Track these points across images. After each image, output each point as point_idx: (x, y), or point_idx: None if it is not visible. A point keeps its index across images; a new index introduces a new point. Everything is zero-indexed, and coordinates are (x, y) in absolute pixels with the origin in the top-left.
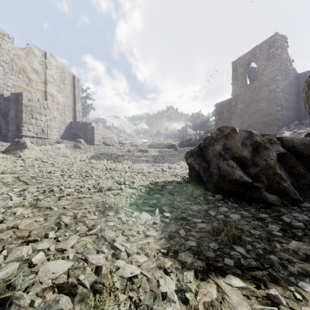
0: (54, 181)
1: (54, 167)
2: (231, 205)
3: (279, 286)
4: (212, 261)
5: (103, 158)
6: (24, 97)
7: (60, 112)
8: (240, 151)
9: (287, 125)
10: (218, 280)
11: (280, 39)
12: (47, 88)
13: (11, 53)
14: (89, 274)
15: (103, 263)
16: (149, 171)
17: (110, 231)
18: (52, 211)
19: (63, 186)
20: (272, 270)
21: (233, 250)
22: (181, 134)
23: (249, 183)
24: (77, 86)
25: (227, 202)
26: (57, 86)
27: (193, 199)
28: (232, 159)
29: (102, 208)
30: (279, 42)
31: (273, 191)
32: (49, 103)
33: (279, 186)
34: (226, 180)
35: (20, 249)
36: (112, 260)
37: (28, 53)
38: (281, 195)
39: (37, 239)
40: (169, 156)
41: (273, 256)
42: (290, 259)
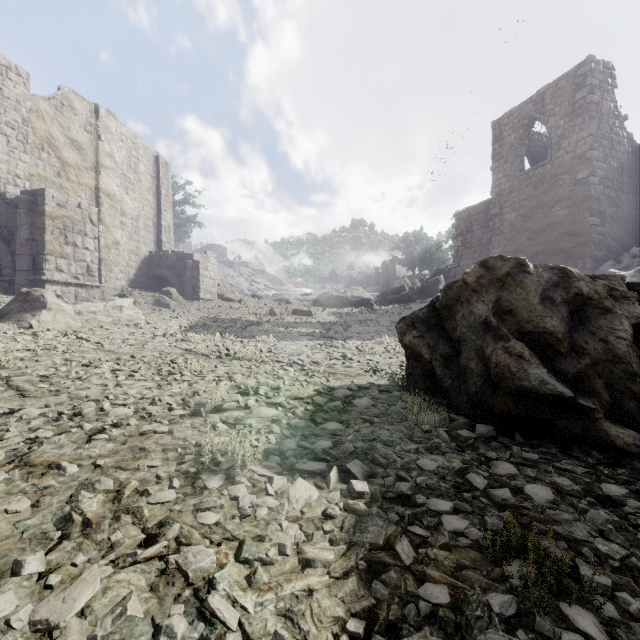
0: (93, 388)
1: (103, 351)
2: (520, 454)
3: None
4: None
5: (215, 329)
6: (48, 199)
7: (128, 232)
8: (537, 319)
9: (615, 257)
10: None
11: (598, 70)
12: (100, 181)
13: (24, 106)
14: None
15: None
16: (315, 361)
17: (204, 546)
18: (61, 476)
19: (109, 400)
20: None
21: (562, 620)
22: (383, 278)
23: (566, 399)
24: (165, 178)
25: (508, 444)
26: (122, 178)
27: (421, 436)
28: (517, 337)
29: (195, 465)
30: (596, 77)
31: (625, 418)
32: (105, 212)
33: (639, 407)
34: (503, 389)
35: None
36: None
37: (60, 107)
38: None
39: None
40: (357, 323)
41: None
42: None
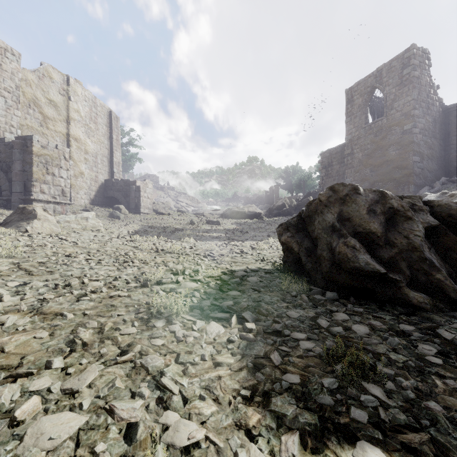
0: (75, 270)
1: (77, 247)
2: (352, 309)
3: None
4: (329, 413)
5: (153, 234)
6: (35, 142)
7: (89, 165)
8: (365, 223)
9: (430, 184)
10: (343, 453)
11: (418, 54)
12: (70, 129)
13: (17, 76)
14: (114, 441)
15: (141, 417)
16: (222, 254)
17: (156, 355)
18: (64, 320)
19: (87, 277)
20: (436, 430)
21: (363, 390)
22: (270, 198)
23: (381, 274)
24: (115, 127)
25: (345, 304)
26: (85, 127)
27: (290, 299)
28: (352, 236)
29: (146, 314)
30: (417, 59)
31: (420, 287)
32: (74, 151)
33: (428, 279)
34: (343, 269)
35: None
36: (156, 412)
37: (42, 77)
38: (432, 294)
39: (31, 372)
40: (251, 230)
41: (434, 403)
42: None
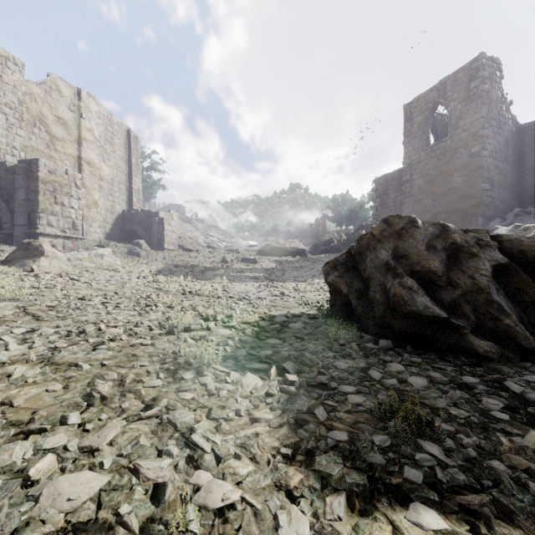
0: (89, 315)
1: (92, 289)
2: (409, 359)
3: (516, 529)
4: (380, 473)
5: (179, 273)
6: (41, 167)
7: (105, 193)
8: (423, 261)
9: (502, 216)
10: (395, 515)
11: (488, 64)
12: (82, 151)
13: (20, 90)
14: (140, 502)
15: (169, 477)
16: (260, 297)
17: (185, 410)
18: (79, 371)
19: (104, 323)
20: (499, 491)
21: (418, 449)
22: (315, 232)
23: (442, 319)
24: (135, 149)
25: (401, 353)
26: (100, 149)
27: (338, 347)
28: (409, 275)
29: (173, 365)
30: (487, 70)
31: (486, 334)
32: (86, 177)
33: (496, 325)
34: (399, 313)
35: (10, 449)
36: (186, 471)
37: (49, 91)
38: (500, 342)
39: (44, 428)
40: (294, 269)
41: (497, 463)
42: (531, 469)
